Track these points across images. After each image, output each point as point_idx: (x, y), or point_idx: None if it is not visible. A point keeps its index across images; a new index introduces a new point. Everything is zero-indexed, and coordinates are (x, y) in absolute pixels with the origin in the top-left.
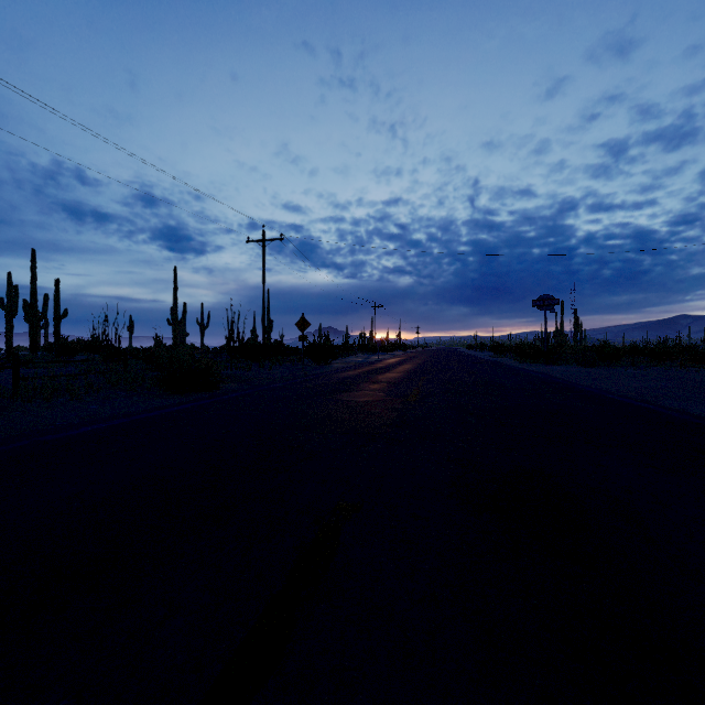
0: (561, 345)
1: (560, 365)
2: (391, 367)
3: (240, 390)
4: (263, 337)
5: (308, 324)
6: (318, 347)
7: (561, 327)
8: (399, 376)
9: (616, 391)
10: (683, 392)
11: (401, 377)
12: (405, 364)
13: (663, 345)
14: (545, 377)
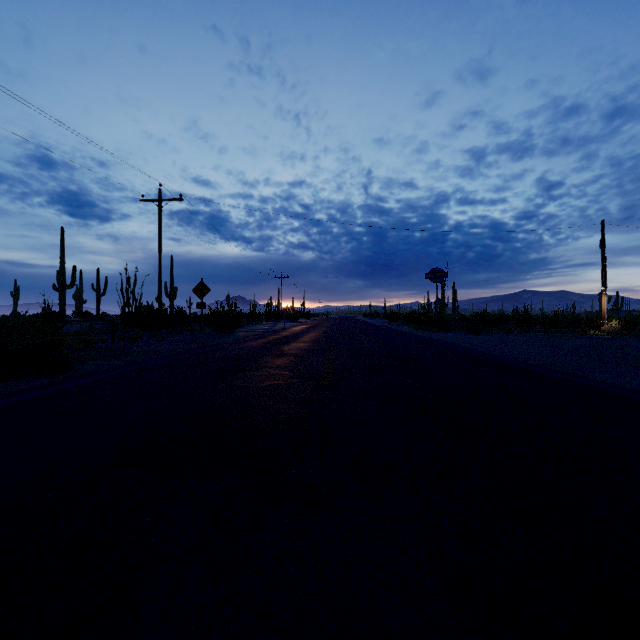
0: (443, 314)
1: (450, 332)
2: (297, 335)
3: (100, 372)
4: (160, 304)
5: (208, 290)
6: (221, 315)
7: (442, 298)
8: (306, 346)
9: (527, 361)
10: (586, 361)
11: (309, 347)
12: (311, 332)
13: (526, 314)
14: (451, 345)
